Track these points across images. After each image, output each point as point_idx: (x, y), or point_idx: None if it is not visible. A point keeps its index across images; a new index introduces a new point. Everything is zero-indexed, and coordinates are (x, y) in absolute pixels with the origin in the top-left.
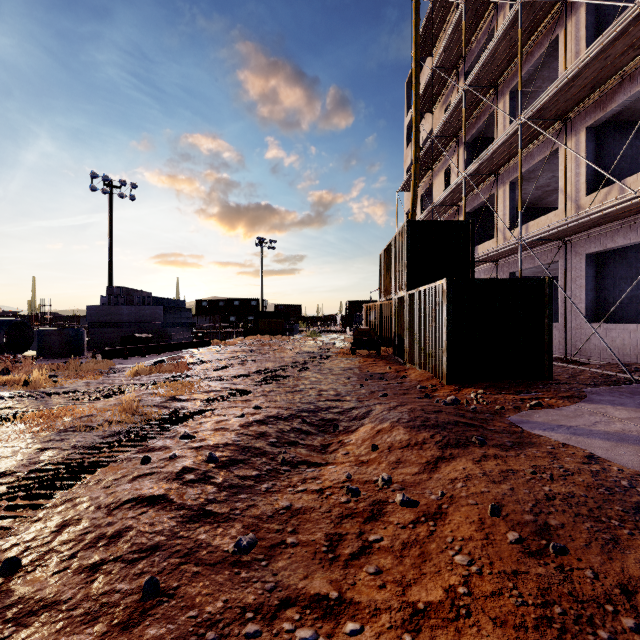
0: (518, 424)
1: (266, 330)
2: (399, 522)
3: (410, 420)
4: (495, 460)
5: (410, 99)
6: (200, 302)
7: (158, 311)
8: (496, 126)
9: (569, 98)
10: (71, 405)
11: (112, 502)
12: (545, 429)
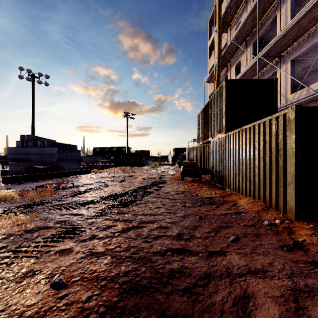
0: None
1: (128, 163)
2: None
3: None
4: None
5: (211, 31)
6: (95, 149)
7: (54, 151)
8: (280, 23)
9: None
10: None
11: None
12: None
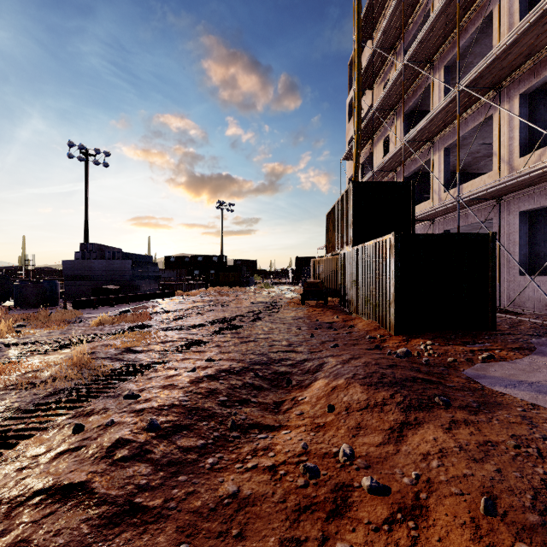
0: (476, 379)
1: (225, 282)
2: (370, 520)
3: (366, 376)
4: (467, 427)
5: (352, 79)
6: (168, 258)
7: (127, 265)
8: (432, 98)
9: (505, 66)
10: (22, 358)
11: (18, 494)
12: (506, 385)
